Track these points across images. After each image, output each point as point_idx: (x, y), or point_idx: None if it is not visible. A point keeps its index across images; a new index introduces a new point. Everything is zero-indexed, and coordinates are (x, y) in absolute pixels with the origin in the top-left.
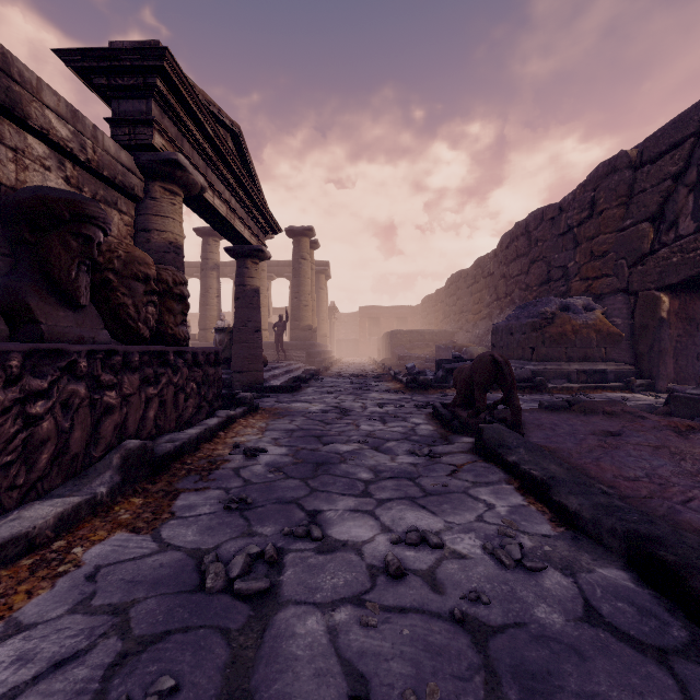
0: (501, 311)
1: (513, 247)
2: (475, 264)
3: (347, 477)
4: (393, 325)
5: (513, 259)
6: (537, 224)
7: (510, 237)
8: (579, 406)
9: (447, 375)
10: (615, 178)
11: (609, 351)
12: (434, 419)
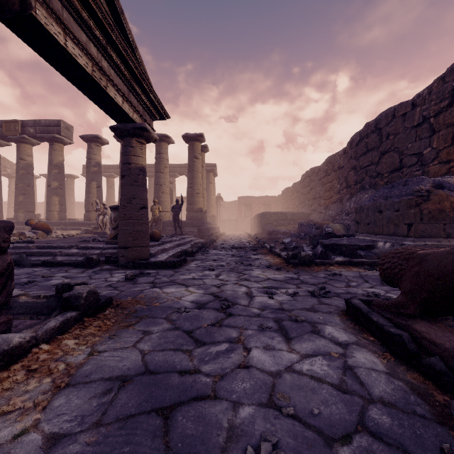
0: (351, 195)
1: (363, 143)
2: (326, 161)
3: None
4: (261, 209)
5: (363, 153)
6: (389, 121)
7: (359, 136)
8: None
9: (327, 251)
10: None
11: None
12: (362, 330)
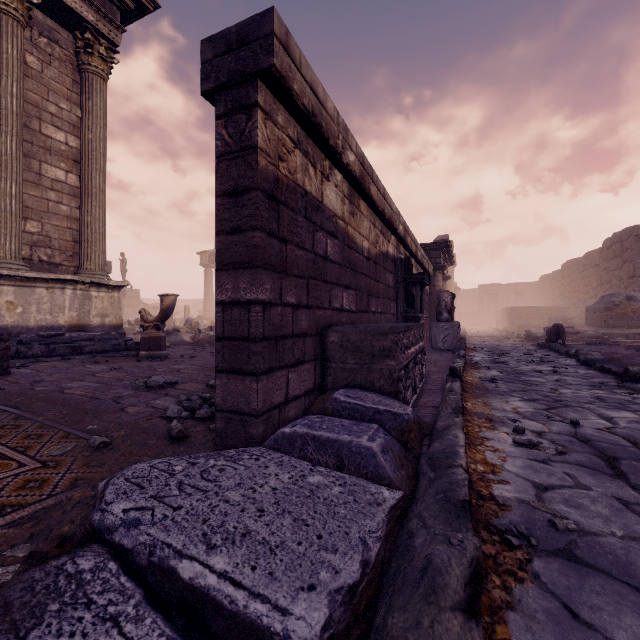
0: (604, 293)
1: (611, 250)
2: (584, 256)
3: (510, 351)
4: (510, 299)
5: (611, 258)
6: (626, 238)
7: (609, 242)
8: (601, 343)
9: None
10: None
11: None
12: (537, 347)
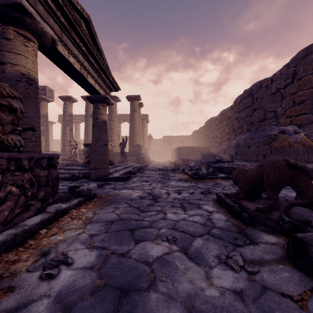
0: (235, 136)
1: (243, 103)
2: (220, 113)
3: None
4: (178, 144)
5: (242, 109)
6: (257, 89)
7: (240, 98)
8: None
9: (215, 171)
10: (311, 57)
11: (310, 157)
12: (221, 207)
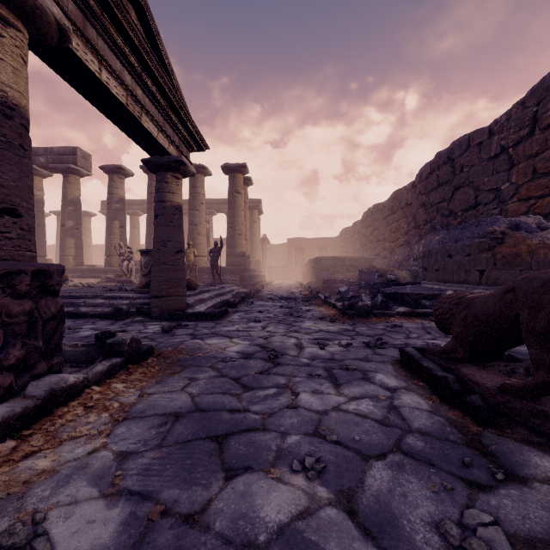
0: (420, 237)
1: (434, 176)
2: (392, 196)
3: None
4: (315, 254)
5: (434, 188)
6: (463, 151)
7: (430, 168)
8: None
9: (388, 300)
10: None
11: None
12: (413, 377)
